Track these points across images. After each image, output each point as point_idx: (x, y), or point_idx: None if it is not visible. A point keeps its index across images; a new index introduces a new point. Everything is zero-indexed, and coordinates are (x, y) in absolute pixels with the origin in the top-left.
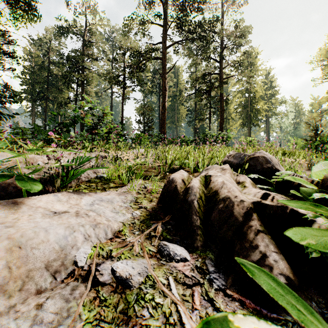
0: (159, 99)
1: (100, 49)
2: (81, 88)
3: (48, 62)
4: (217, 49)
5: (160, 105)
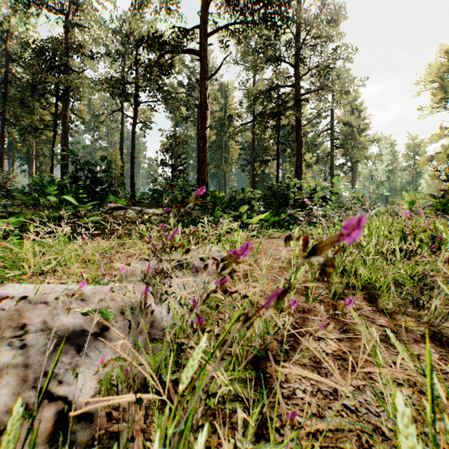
0: (198, 130)
1: (98, 42)
2: (62, 104)
3: (8, 59)
4: (291, 46)
5: (196, 133)
